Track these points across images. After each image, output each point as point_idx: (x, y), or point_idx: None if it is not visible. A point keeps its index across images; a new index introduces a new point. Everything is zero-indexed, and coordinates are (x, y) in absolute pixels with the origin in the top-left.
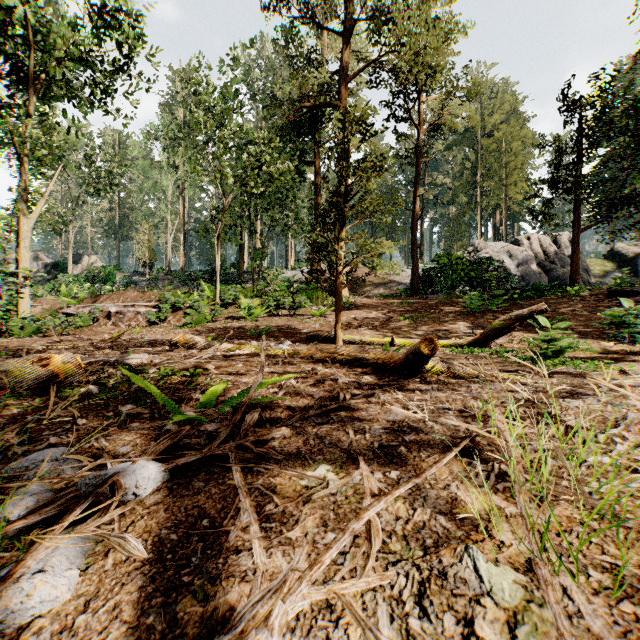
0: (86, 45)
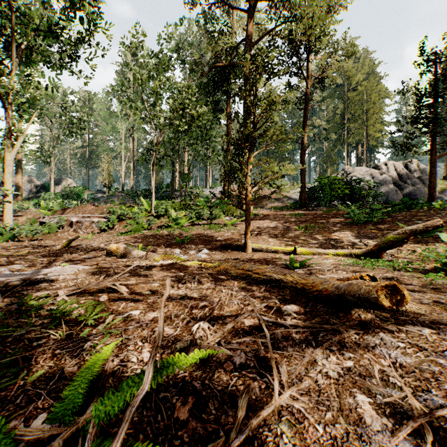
0: (54, 19)
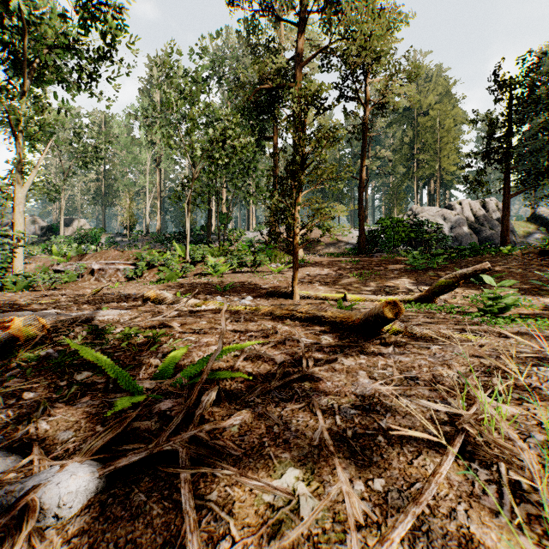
0: (72, 34)
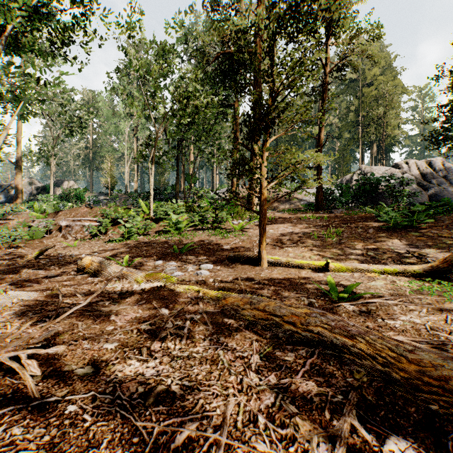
0: None
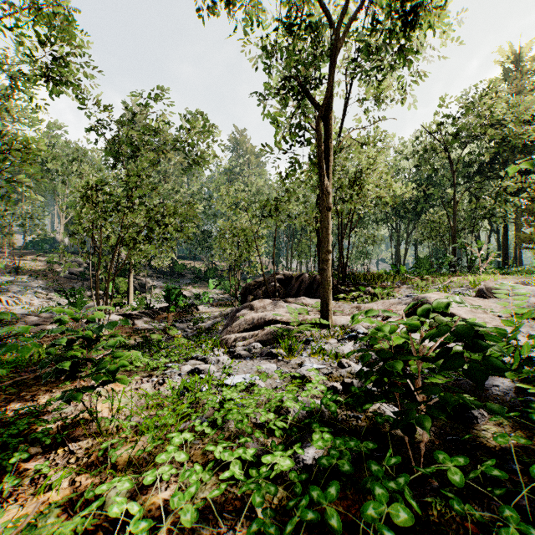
0: None
